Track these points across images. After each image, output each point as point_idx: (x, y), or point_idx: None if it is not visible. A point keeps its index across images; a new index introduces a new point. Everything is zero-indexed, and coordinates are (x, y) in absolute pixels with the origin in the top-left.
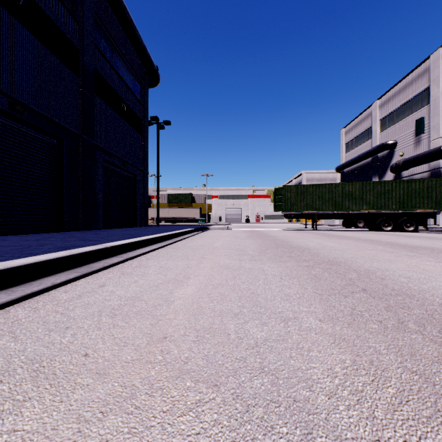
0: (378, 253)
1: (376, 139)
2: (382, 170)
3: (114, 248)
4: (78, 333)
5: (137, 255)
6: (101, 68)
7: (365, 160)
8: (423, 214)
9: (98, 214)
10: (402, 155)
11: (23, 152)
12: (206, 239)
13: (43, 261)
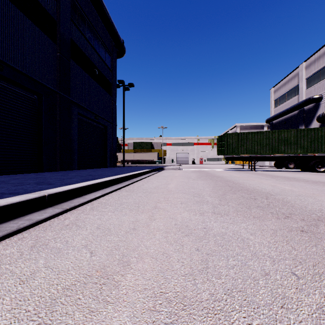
0: None
1: (302, 94)
2: (308, 120)
3: (55, 195)
4: None
5: (83, 202)
6: (76, 39)
7: (292, 113)
8: None
9: (73, 157)
10: None
11: (5, 105)
12: (161, 180)
13: None
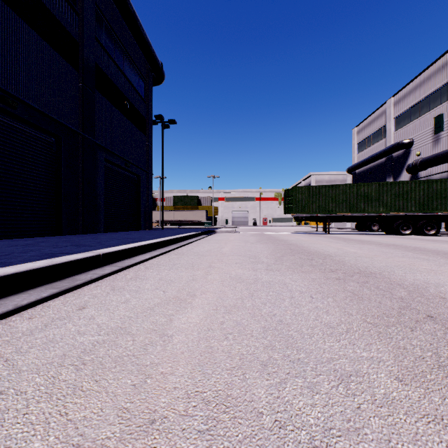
0: (413, 261)
1: (390, 138)
2: (397, 170)
3: (108, 255)
4: (11, 407)
5: (135, 263)
6: (102, 63)
7: (379, 160)
8: (445, 216)
9: (99, 217)
10: (420, 155)
11: (17, 150)
12: (214, 244)
13: (10, 274)
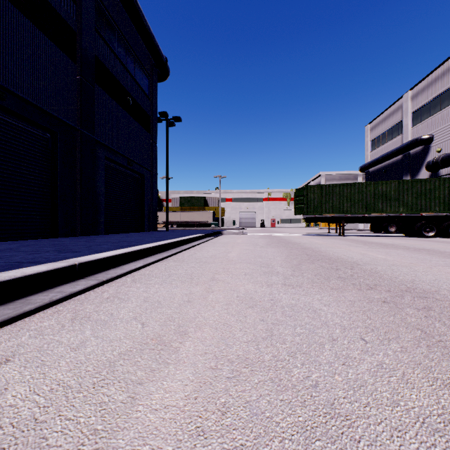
0: None
1: (407, 134)
2: (415, 168)
3: (86, 264)
4: None
5: (121, 274)
6: (102, 56)
7: (394, 158)
8: None
9: (99, 217)
10: (440, 151)
11: (7, 146)
12: (219, 248)
13: None
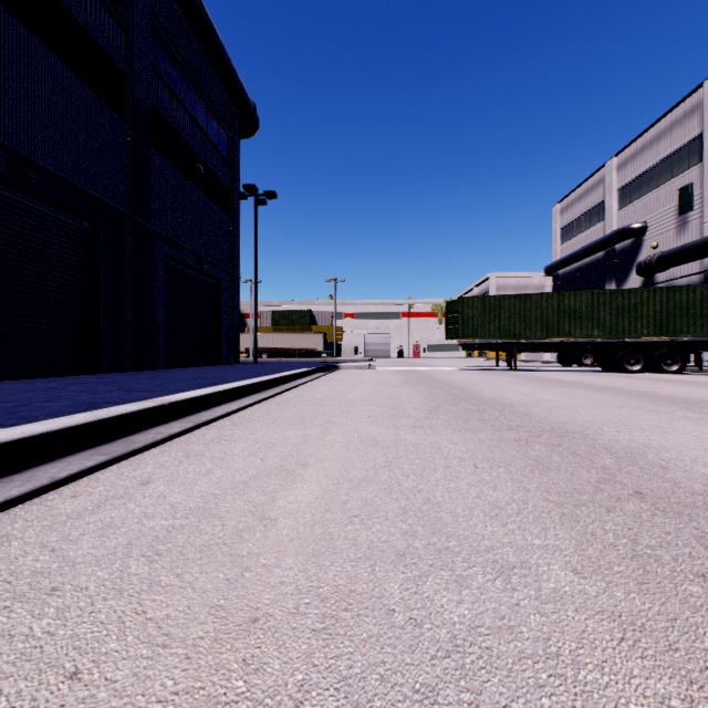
0: (635, 414)
1: (611, 220)
2: (622, 271)
3: (176, 405)
4: (72, 605)
5: (217, 417)
6: (162, 105)
7: (594, 255)
8: (694, 344)
9: (157, 344)
10: (657, 247)
11: (32, 243)
12: (335, 387)
13: (40, 434)
